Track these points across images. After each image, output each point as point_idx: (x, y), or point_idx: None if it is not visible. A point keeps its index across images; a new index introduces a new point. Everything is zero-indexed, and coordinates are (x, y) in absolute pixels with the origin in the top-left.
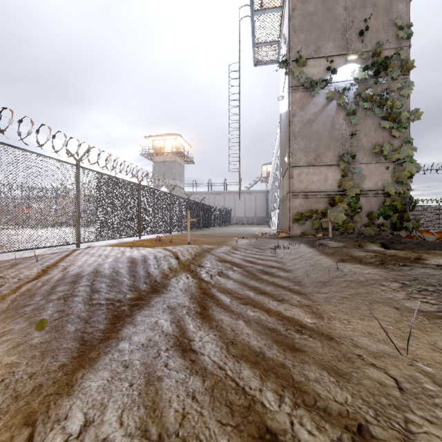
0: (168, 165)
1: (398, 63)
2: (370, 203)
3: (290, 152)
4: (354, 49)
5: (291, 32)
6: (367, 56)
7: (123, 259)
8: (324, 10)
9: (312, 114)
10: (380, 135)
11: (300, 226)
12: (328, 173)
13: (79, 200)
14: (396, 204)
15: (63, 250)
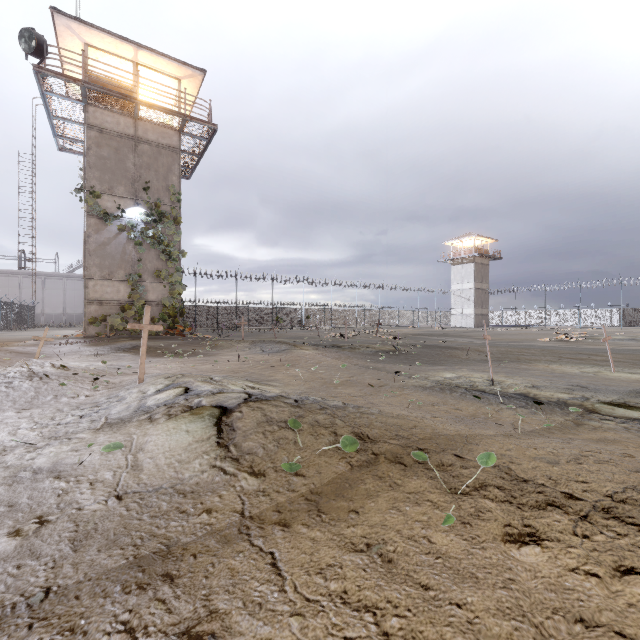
0: None
1: (173, 217)
2: (154, 311)
3: (86, 266)
4: (142, 197)
5: (87, 167)
6: (151, 206)
7: None
8: (117, 160)
9: (107, 238)
10: (161, 263)
11: (96, 328)
12: (121, 287)
13: None
14: (170, 312)
15: None
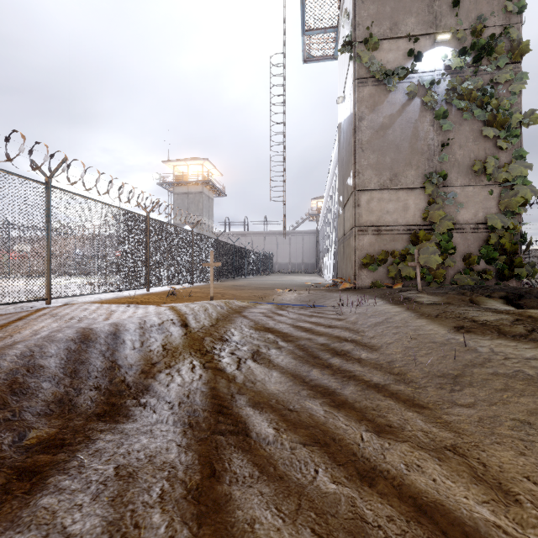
0: (193, 197)
1: (506, 47)
2: (467, 241)
3: (356, 170)
4: (445, 26)
5: (358, 2)
6: (464, 36)
7: (67, 334)
8: None
9: (387, 117)
10: (481, 147)
11: (370, 273)
12: (409, 200)
13: (49, 236)
14: (503, 242)
15: (21, 309)
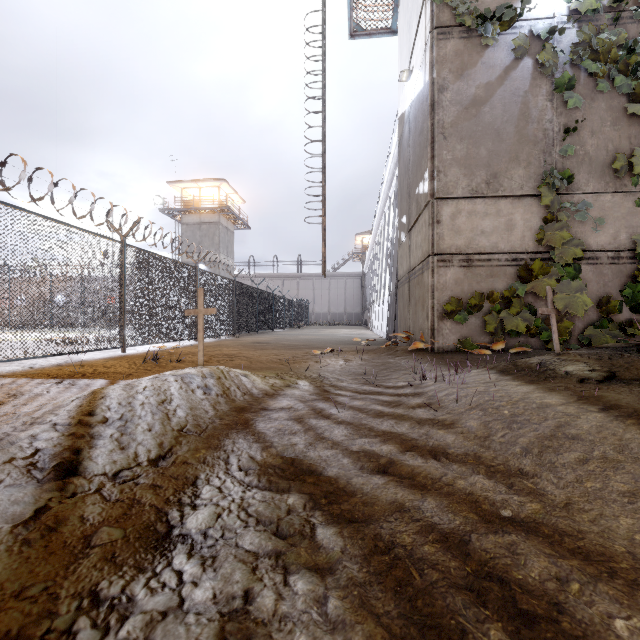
0: (207, 229)
1: None
2: (603, 277)
3: (434, 167)
4: None
5: None
6: None
7: None
8: None
9: (481, 86)
10: (624, 134)
11: (456, 326)
12: (515, 214)
13: None
14: None
15: None
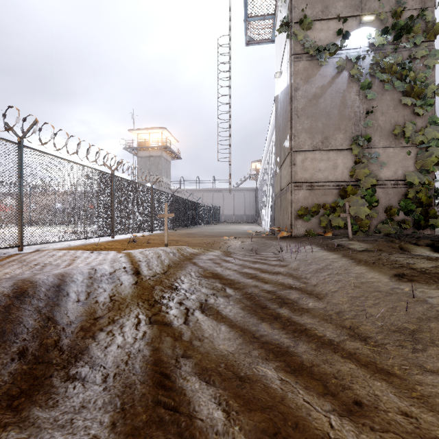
0: (154, 160)
1: (422, 27)
2: (388, 195)
3: (292, 133)
4: (369, 9)
5: None
6: (385, 18)
7: (3, 288)
8: None
9: (319, 87)
10: (401, 114)
11: (304, 223)
12: (338, 159)
13: (21, 190)
14: (420, 196)
15: None
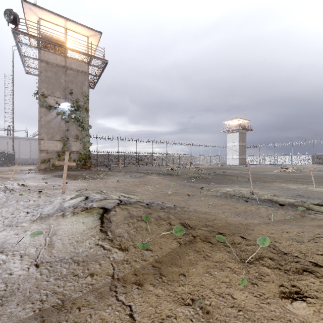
0: None
1: (85, 108)
2: (75, 156)
3: (39, 133)
4: (68, 98)
5: (40, 82)
6: (73, 102)
7: None
8: (56, 78)
9: (50, 119)
10: (78, 132)
11: (45, 165)
12: (58, 144)
13: None
14: (83, 156)
15: None
